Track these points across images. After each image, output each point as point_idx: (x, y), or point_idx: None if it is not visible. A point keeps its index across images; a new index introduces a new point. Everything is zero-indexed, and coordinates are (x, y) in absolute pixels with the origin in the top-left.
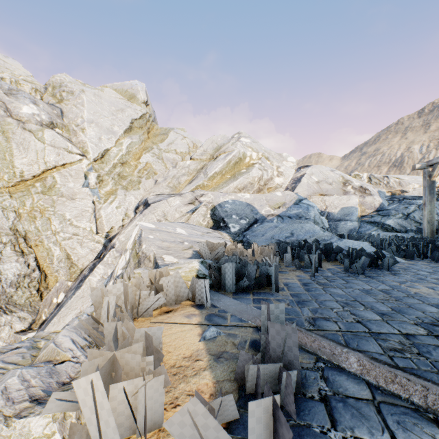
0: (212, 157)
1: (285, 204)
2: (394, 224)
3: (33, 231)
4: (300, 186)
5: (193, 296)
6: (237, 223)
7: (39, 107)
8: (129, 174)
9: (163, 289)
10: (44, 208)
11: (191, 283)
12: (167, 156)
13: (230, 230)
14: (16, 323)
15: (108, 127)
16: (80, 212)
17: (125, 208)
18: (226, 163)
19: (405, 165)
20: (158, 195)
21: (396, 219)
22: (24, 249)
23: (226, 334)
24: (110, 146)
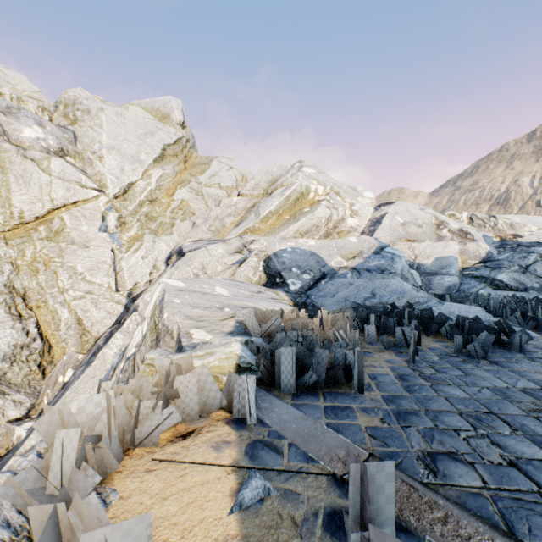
0: (266, 192)
1: (362, 253)
2: (508, 280)
3: (35, 288)
4: (380, 229)
5: (230, 403)
6: (298, 278)
7: (46, 129)
8: (160, 215)
9: (179, 395)
10: (50, 258)
11: (225, 383)
12: (209, 191)
13: (289, 287)
14: (10, 409)
15: (133, 155)
16: (95, 264)
17: (153, 258)
18: (284, 200)
19: (511, 203)
20: (196, 241)
21: (511, 273)
22: (22, 311)
23: (279, 493)
24: (136, 179)
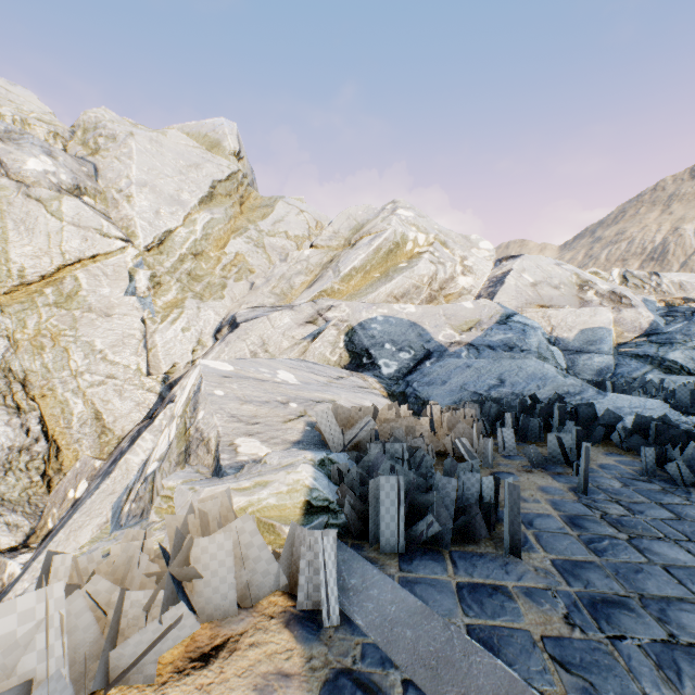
0: (348, 242)
1: (481, 324)
2: (684, 360)
3: (39, 371)
4: (503, 291)
5: (293, 579)
6: (394, 358)
7: (57, 161)
8: (207, 273)
9: (200, 574)
10: (59, 331)
11: (285, 545)
12: (272, 242)
13: (381, 371)
14: (2, 535)
15: (171, 194)
16: (120, 339)
17: (197, 330)
18: (373, 252)
19: (669, 258)
20: (255, 308)
21: (688, 351)
22: (21, 402)
23: None
24: (175, 225)
